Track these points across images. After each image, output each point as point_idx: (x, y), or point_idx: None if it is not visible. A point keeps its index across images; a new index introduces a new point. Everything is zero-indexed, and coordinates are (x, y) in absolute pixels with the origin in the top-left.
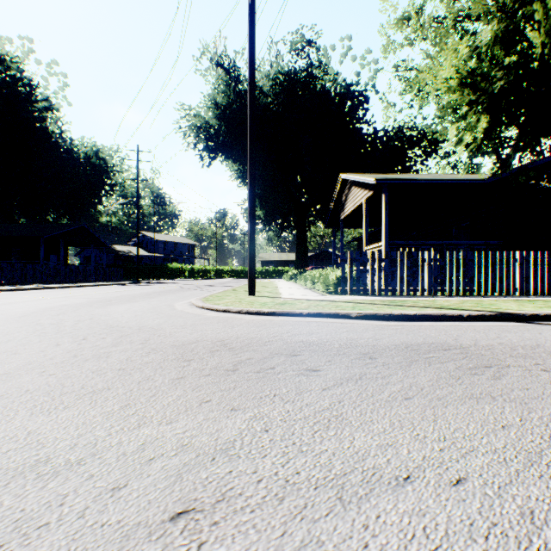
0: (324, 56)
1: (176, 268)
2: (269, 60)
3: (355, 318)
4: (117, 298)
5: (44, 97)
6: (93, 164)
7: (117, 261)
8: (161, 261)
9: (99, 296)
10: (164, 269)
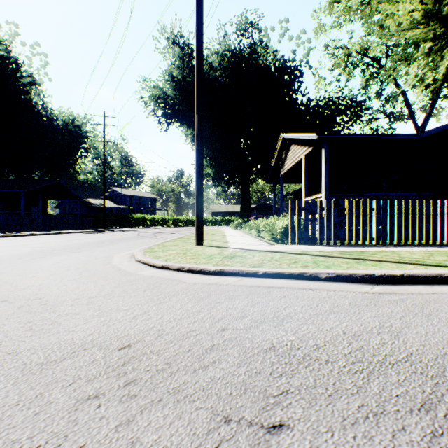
0: (265, 36)
1: (139, 217)
2: (217, 39)
3: (325, 279)
4: (65, 247)
5: (28, 74)
6: (70, 130)
7: (91, 212)
8: (128, 212)
9: (50, 245)
10: (130, 219)
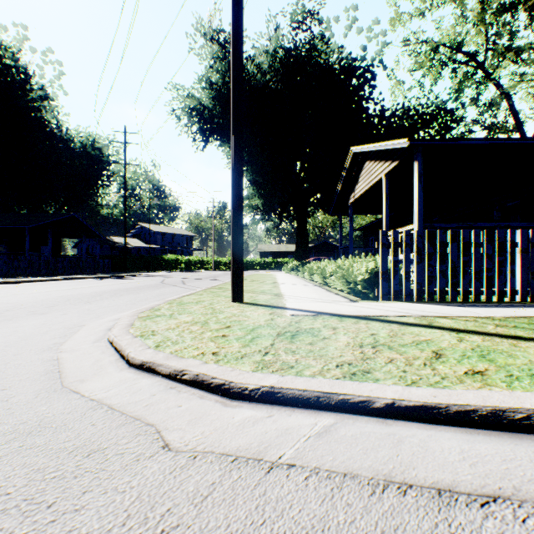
0: (327, 29)
1: (171, 259)
2: (267, 33)
3: None
4: (35, 303)
5: (39, 86)
6: (89, 153)
7: (114, 252)
8: (159, 252)
9: (19, 299)
10: (159, 261)
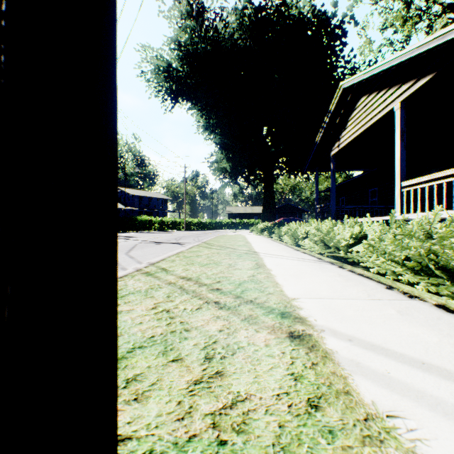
0: None
1: (145, 220)
2: None
3: None
4: None
5: None
6: None
7: None
8: (136, 214)
9: None
10: (134, 222)
